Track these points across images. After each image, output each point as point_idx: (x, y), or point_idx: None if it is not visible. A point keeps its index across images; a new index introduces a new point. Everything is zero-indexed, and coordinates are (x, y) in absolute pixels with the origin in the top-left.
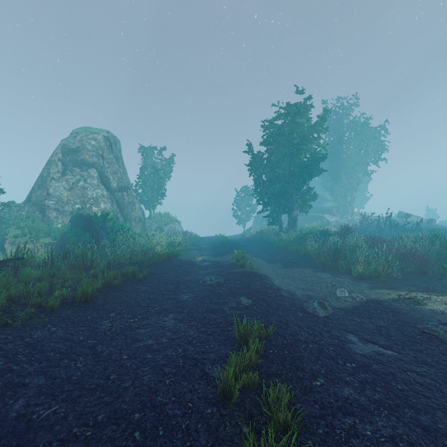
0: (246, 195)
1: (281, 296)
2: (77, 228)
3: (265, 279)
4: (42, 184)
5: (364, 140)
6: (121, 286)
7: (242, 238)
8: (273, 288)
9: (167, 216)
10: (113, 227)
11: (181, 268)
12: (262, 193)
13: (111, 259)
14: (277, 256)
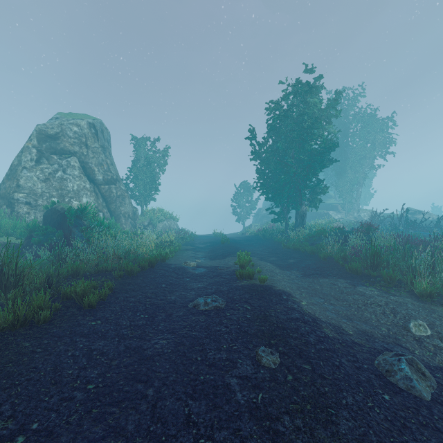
0: (245, 190)
1: (327, 339)
2: (51, 224)
3: (287, 300)
4: (12, 173)
5: (370, 132)
6: (53, 320)
7: (242, 236)
8: (306, 320)
9: (161, 212)
10: (89, 223)
11: (166, 279)
12: (267, 186)
13: (52, 271)
14: (290, 260)
